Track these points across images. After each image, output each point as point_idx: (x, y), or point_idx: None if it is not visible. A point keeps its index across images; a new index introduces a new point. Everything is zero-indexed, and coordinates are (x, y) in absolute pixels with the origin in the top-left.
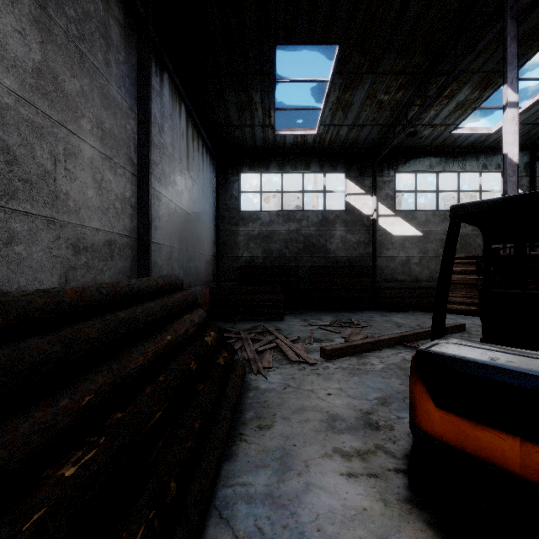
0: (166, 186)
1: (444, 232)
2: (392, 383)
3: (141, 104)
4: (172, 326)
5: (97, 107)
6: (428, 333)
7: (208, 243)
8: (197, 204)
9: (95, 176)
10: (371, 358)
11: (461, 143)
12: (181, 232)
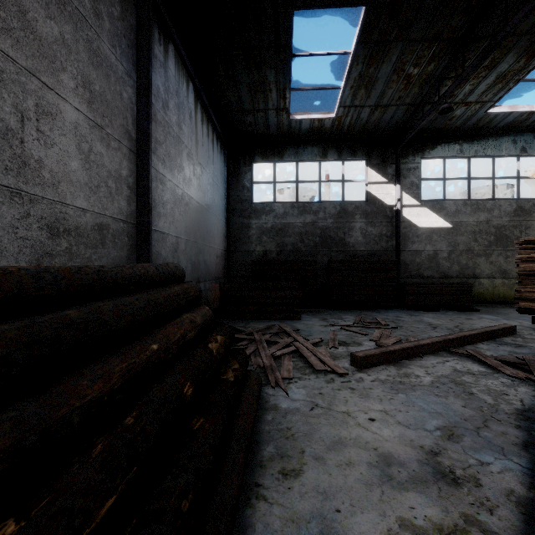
0: (171, 169)
1: (476, 223)
2: (451, 405)
3: (141, 70)
4: (162, 329)
5: (83, 63)
6: (475, 336)
7: (219, 237)
8: (207, 193)
9: (81, 145)
10: (413, 367)
11: (497, 124)
12: (189, 221)
